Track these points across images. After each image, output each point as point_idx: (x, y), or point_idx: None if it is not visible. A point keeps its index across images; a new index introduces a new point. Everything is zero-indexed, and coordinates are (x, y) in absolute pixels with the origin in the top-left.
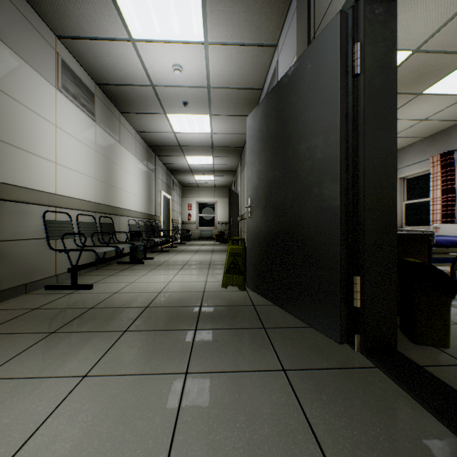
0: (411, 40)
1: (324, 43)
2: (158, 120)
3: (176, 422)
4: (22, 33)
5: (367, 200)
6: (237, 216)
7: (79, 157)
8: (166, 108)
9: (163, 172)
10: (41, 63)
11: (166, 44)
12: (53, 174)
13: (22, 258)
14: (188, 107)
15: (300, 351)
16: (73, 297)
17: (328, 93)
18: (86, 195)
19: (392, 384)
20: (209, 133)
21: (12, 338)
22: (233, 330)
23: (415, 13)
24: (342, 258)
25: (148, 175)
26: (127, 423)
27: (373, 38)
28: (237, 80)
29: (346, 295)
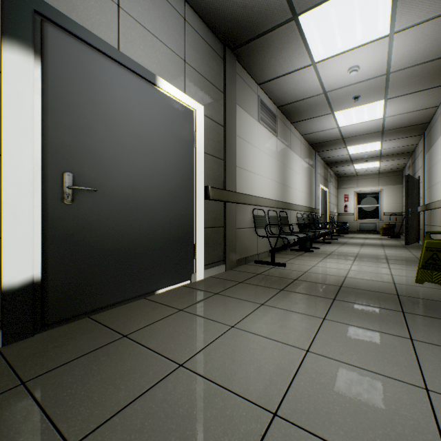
0: None
1: None
2: (323, 120)
3: (418, 364)
4: (243, 93)
5: None
6: (416, 206)
7: (268, 167)
8: (334, 108)
9: (321, 166)
10: (251, 107)
11: (344, 54)
12: (256, 183)
13: (243, 240)
14: (359, 100)
15: None
16: (276, 270)
17: None
18: (271, 195)
19: None
20: (380, 119)
21: (261, 288)
22: None
23: None
24: None
25: (309, 171)
26: (375, 352)
27: None
28: (429, 53)
29: None
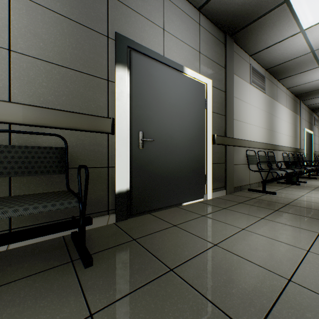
0: None
1: None
2: (310, 74)
3: None
4: (238, 65)
5: None
6: None
7: (257, 117)
8: None
9: (305, 112)
10: (244, 74)
11: None
12: (248, 130)
13: (238, 173)
14: None
15: None
16: (268, 197)
17: None
18: (260, 139)
19: None
20: None
21: (258, 208)
22: None
23: None
24: None
25: (294, 118)
26: None
27: None
28: None
29: None
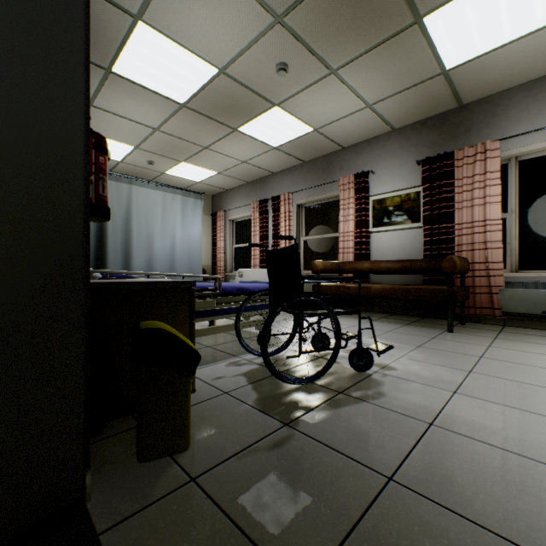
0: (215, 53)
1: None
2: None
3: None
4: None
5: (5, 213)
6: None
7: None
8: None
9: None
10: None
11: None
12: None
13: None
14: None
15: None
16: None
17: None
18: None
19: None
20: None
21: None
22: None
23: (213, 16)
24: None
25: None
26: None
27: None
28: None
29: None
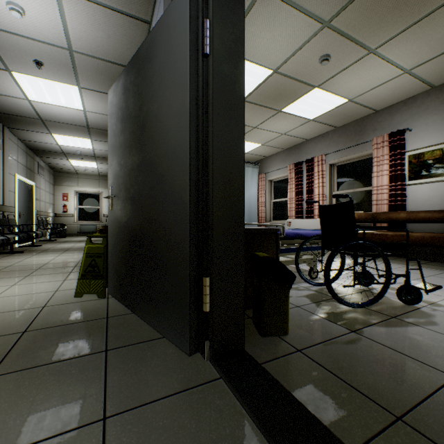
0: (272, 60)
1: (176, 12)
2: None
3: None
4: None
5: (216, 193)
6: None
7: None
8: (9, 63)
9: (20, 150)
10: None
11: None
12: None
13: None
14: (45, 69)
15: (141, 377)
16: None
17: (179, 70)
18: None
19: (231, 398)
20: (82, 110)
21: None
22: (56, 364)
23: (273, 36)
24: (192, 258)
25: None
26: None
27: (222, 19)
28: (108, 51)
29: (197, 299)
